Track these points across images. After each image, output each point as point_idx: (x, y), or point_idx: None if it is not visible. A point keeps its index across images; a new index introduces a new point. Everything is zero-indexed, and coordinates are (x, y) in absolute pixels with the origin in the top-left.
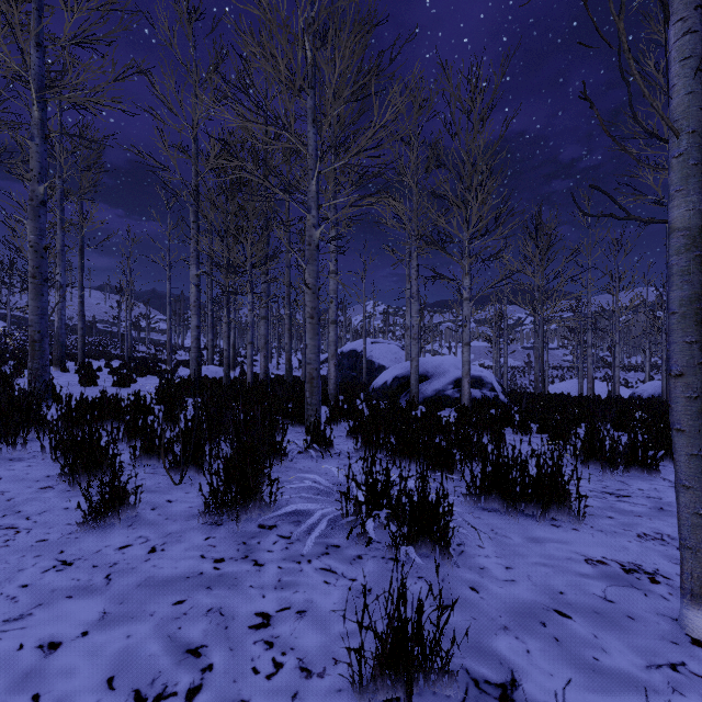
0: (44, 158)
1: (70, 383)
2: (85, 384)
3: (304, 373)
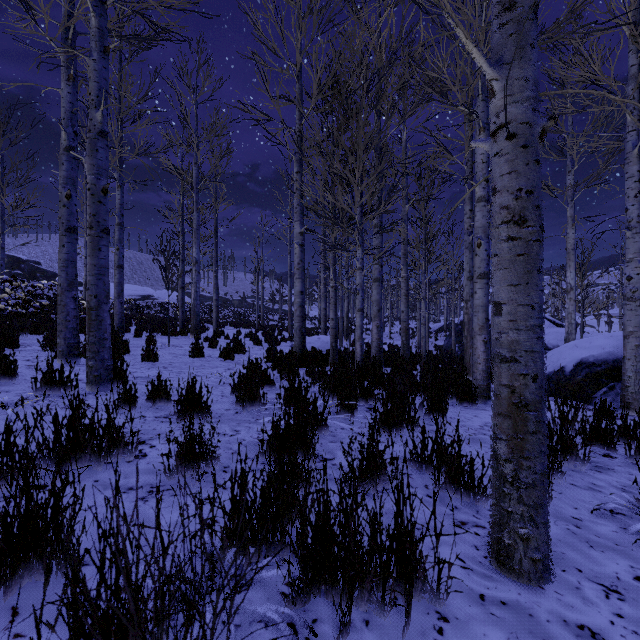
0: (103, 77)
1: (186, 352)
2: (193, 355)
3: (423, 346)
